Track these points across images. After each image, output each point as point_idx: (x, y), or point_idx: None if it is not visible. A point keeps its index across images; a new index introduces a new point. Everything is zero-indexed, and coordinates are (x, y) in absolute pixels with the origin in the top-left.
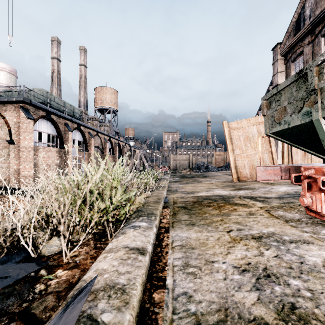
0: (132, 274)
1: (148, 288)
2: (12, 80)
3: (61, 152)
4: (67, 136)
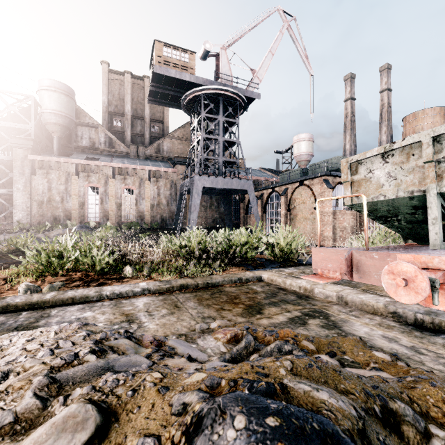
0: None
1: None
2: (310, 147)
3: (355, 214)
4: None
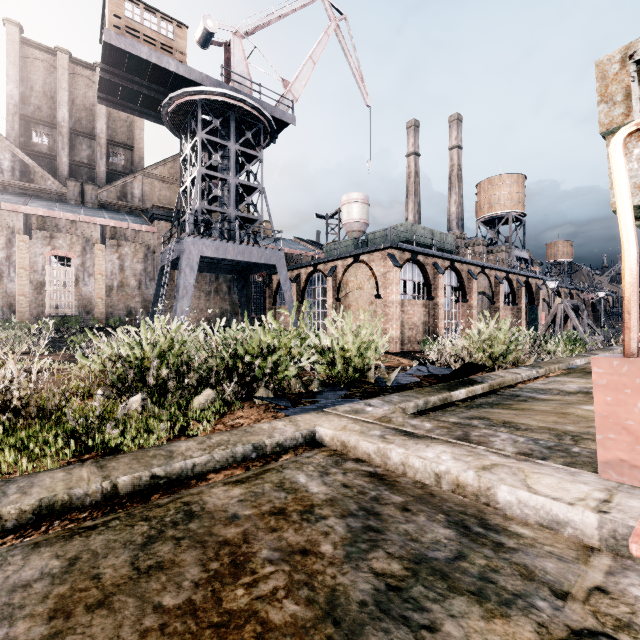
0: (507, 375)
1: (516, 383)
2: (364, 212)
3: (428, 306)
4: (436, 282)
